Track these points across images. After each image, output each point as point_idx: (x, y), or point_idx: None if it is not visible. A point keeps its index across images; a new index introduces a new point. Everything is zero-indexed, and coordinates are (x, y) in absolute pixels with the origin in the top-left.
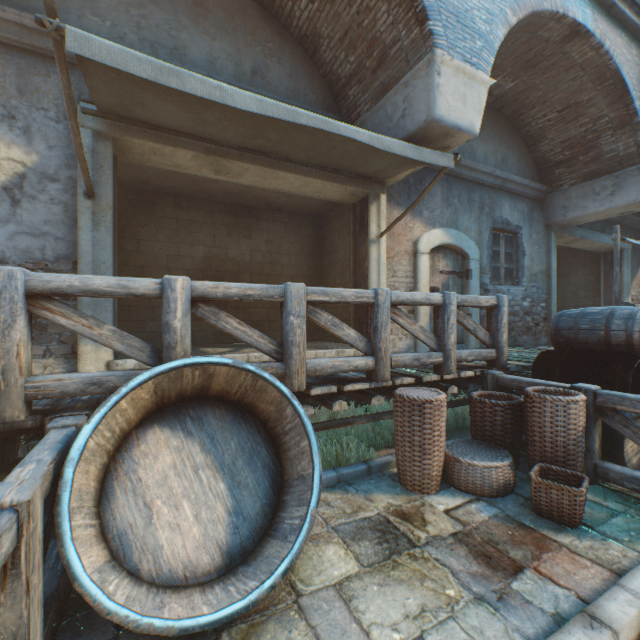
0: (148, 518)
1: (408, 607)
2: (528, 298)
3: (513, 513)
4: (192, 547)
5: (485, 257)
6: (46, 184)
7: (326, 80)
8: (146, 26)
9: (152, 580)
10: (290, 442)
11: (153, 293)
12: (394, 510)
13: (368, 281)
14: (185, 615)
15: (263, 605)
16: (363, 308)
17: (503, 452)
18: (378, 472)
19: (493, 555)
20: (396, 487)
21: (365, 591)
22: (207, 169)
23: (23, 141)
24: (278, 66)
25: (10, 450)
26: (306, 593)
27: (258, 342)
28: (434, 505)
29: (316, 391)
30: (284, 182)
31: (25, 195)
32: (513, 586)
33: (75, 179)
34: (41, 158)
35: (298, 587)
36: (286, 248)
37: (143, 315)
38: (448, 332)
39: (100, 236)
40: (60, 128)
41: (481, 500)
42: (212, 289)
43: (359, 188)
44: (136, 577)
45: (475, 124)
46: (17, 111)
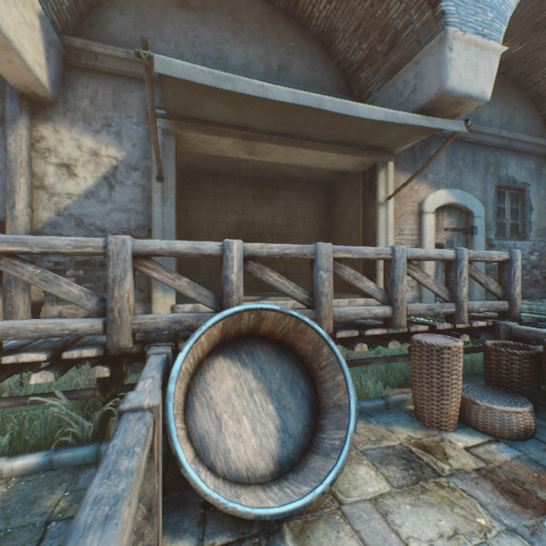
0: (218, 427)
1: (441, 528)
2: (536, 252)
3: (536, 457)
4: (251, 454)
5: (490, 214)
6: (131, 173)
7: (339, 67)
8: (198, 44)
9: (224, 475)
10: (325, 376)
11: (216, 253)
12: (415, 442)
13: (376, 239)
14: (257, 505)
15: (312, 507)
16: (371, 263)
17: (521, 399)
18: (395, 408)
19: (520, 493)
20: (414, 422)
21: (398, 508)
22: (242, 152)
23: (116, 142)
24: (299, 61)
25: (118, 368)
26: (346, 503)
27: (293, 292)
28: (453, 441)
29: (341, 334)
30: (303, 157)
31: (117, 182)
32: (545, 524)
33: (150, 167)
34: (127, 153)
35: (339, 497)
36: (301, 213)
37: (190, 269)
38: (460, 285)
39: (167, 209)
40: (140, 130)
41: (500, 442)
42: (259, 249)
43: (369, 158)
44: (213, 471)
45: (486, 91)
46: (112, 120)
